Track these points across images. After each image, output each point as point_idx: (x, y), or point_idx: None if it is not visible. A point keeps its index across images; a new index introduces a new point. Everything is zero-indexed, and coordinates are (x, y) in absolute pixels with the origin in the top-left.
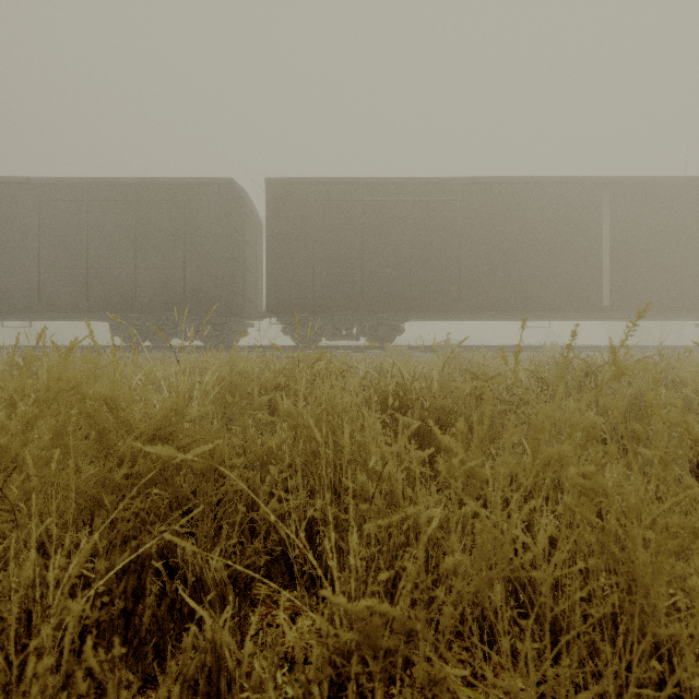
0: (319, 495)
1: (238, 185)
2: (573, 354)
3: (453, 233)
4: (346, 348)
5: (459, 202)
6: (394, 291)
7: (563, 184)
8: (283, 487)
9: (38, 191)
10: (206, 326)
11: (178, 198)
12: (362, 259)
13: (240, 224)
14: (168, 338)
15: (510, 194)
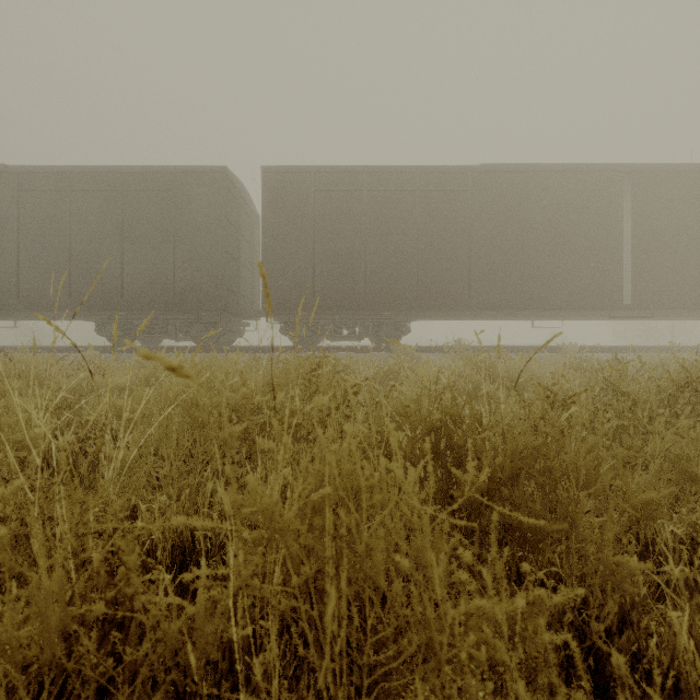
0: (318, 669)
1: (233, 174)
2: (637, 357)
3: (464, 225)
4: (348, 349)
5: (469, 192)
6: (400, 287)
7: (581, 172)
8: (250, 619)
9: (17, 180)
10: (199, 325)
11: (168, 187)
12: (365, 253)
13: (235, 216)
14: (158, 338)
15: (525, 184)
